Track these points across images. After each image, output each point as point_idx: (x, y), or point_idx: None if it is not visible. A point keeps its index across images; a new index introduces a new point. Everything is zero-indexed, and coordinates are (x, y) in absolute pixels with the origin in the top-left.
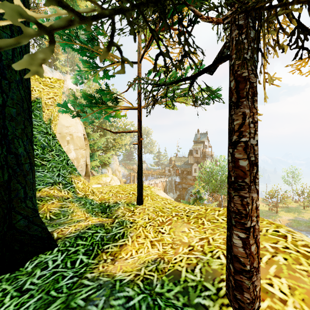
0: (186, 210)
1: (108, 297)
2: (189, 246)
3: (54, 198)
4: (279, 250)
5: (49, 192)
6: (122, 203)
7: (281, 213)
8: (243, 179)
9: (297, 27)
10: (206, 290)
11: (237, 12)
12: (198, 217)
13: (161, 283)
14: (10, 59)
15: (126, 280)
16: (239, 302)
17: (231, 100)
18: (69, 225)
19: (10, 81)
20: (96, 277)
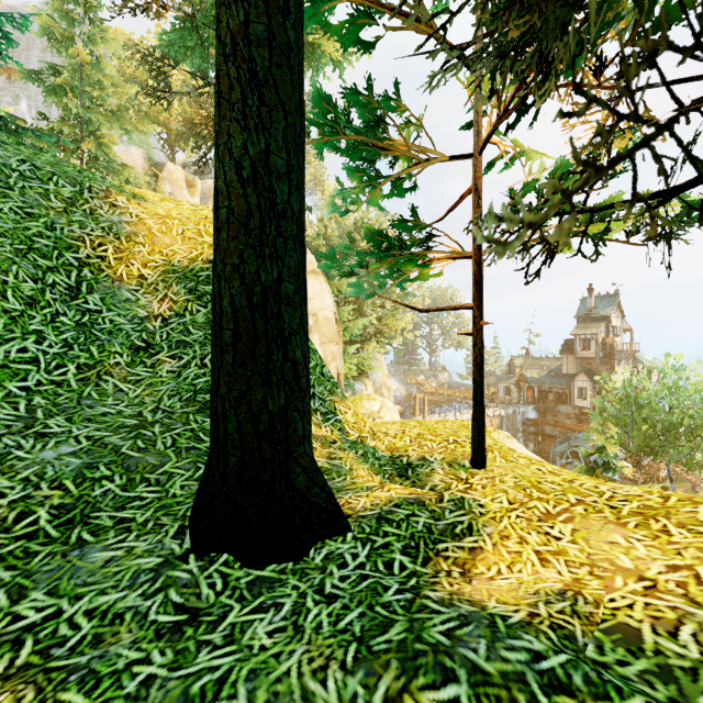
0: (603, 494)
1: (492, 641)
2: (641, 578)
3: (314, 439)
4: None
5: None
6: (438, 460)
7: None
8: None
9: None
10: None
11: None
12: (646, 514)
13: (595, 643)
14: (286, 200)
15: (515, 619)
16: None
17: None
18: (356, 495)
19: (286, 238)
20: (446, 600)
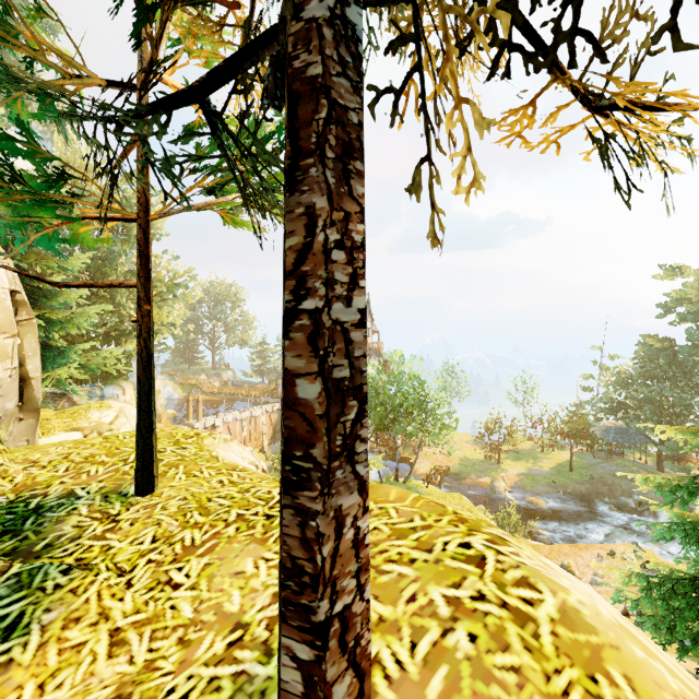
0: (271, 500)
1: None
2: (236, 627)
3: None
4: (463, 609)
5: None
6: (91, 493)
7: (506, 464)
8: (307, 448)
9: None
10: None
11: None
12: None
13: None
14: None
15: None
16: None
17: (285, 168)
18: None
19: None
20: None
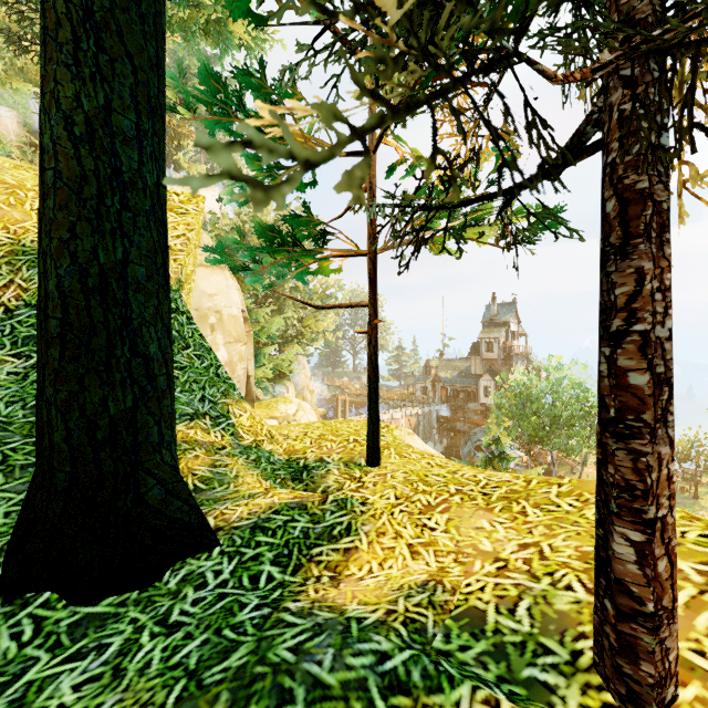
0: (479, 482)
1: (340, 649)
2: (497, 559)
3: (199, 446)
4: None
5: (186, 434)
6: (335, 461)
7: None
8: (638, 414)
9: None
10: (547, 653)
11: (629, 58)
12: (511, 498)
13: (444, 631)
14: (136, 169)
15: (370, 620)
16: (627, 681)
17: (608, 242)
18: (234, 504)
19: (135, 213)
20: (306, 609)
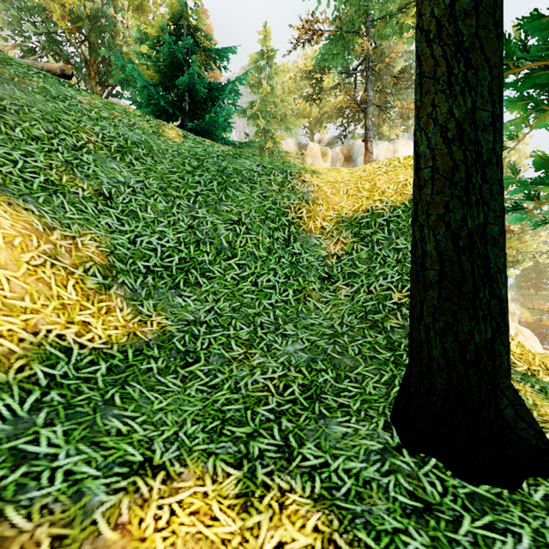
0: None
1: None
2: None
3: None
4: None
5: None
6: None
7: None
8: None
9: None
10: None
11: None
12: None
13: None
14: (491, 148)
15: None
16: None
17: None
18: None
19: (490, 184)
20: None
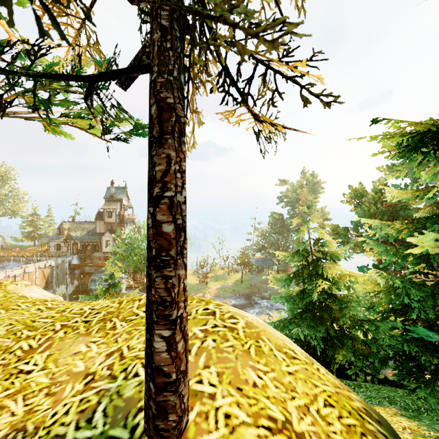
0: (84, 313)
1: None
2: (87, 376)
3: None
4: (209, 332)
5: None
6: None
7: (211, 284)
8: (168, 251)
9: (225, 70)
10: None
11: None
12: (107, 319)
13: None
14: None
15: None
16: (162, 433)
17: (152, 135)
18: None
19: None
20: None
